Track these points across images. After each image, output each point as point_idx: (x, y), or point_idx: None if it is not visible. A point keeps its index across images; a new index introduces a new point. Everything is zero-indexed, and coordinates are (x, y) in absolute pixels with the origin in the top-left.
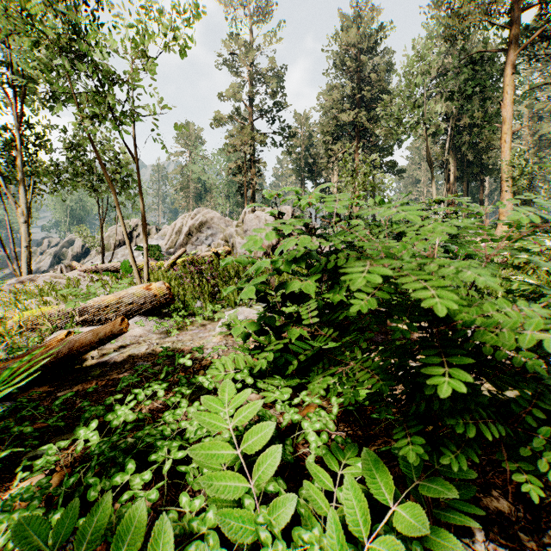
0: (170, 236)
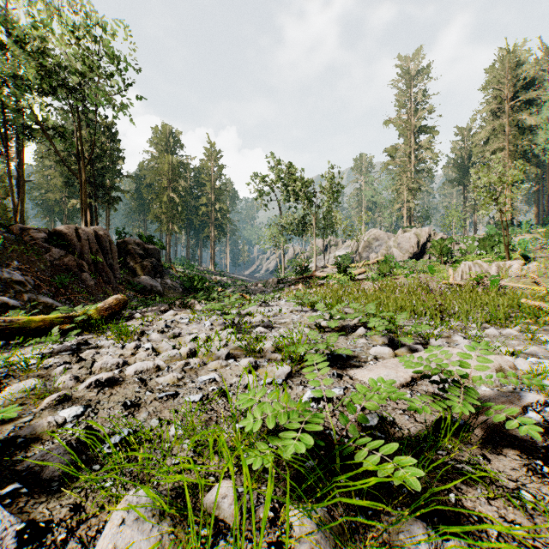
0: (352, 247)
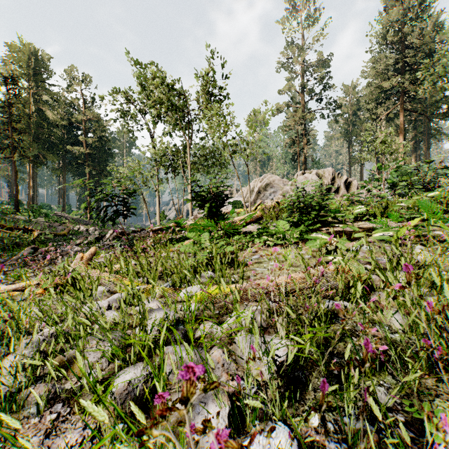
0: (246, 194)
